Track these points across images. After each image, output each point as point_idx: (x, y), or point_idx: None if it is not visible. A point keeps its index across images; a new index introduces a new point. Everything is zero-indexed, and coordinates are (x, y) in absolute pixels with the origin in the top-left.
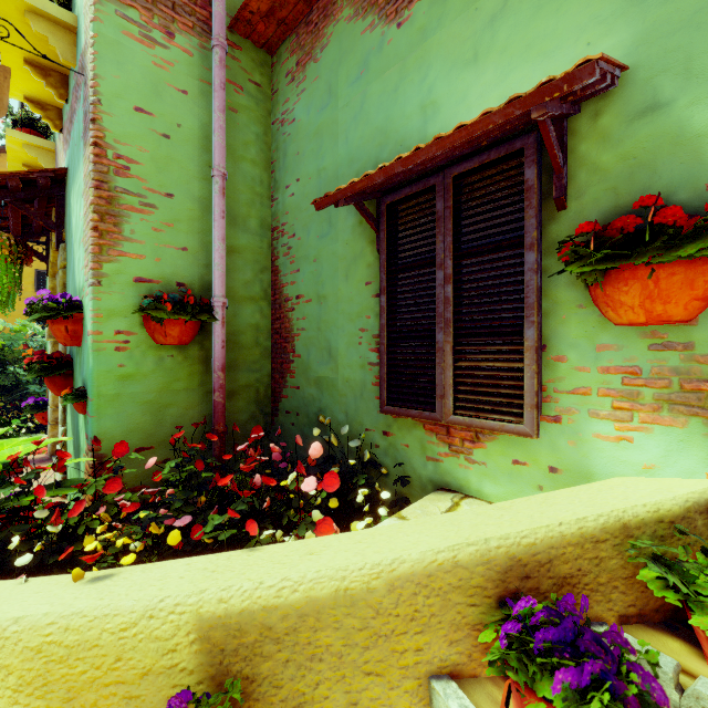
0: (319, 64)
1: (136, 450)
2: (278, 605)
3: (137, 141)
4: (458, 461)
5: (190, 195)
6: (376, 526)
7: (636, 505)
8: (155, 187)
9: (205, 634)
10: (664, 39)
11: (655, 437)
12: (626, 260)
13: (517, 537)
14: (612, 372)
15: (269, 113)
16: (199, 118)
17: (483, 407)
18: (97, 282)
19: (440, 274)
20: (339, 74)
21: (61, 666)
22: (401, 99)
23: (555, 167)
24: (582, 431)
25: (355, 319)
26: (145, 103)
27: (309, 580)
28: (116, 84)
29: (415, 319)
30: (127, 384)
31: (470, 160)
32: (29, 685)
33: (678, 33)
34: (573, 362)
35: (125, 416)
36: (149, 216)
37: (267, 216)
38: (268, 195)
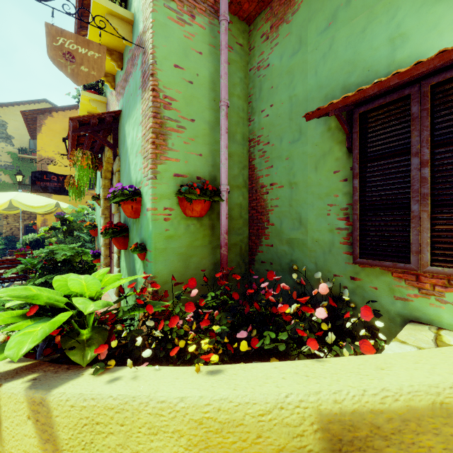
0: (290, 24)
1: (175, 284)
2: (383, 410)
3: (175, 86)
4: (428, 301)
5: (204, 119)
6: (388, 347)
7: None
8: (185, 115)
9: (325, 426)
10: None
11: None
12: None
13: None
14: None
15: (247, 63)
16: (208, 70)
17: None
18: (154, 177)
19: (416, 160)
20: (308, 28)
21: (217, 436)
22: (368, 36)
23: None
24: None
25: (324, 197)
26: (179, 62)
27: (406, 392)
28: (164, 51)
29: (387, 195)
30: (170, 242)
31: (450, 71)
32: (195, 446)
33: None
34: None
35: (169, 262)
36: (182, 134)
37: (246, 132)
38: (246, 118)
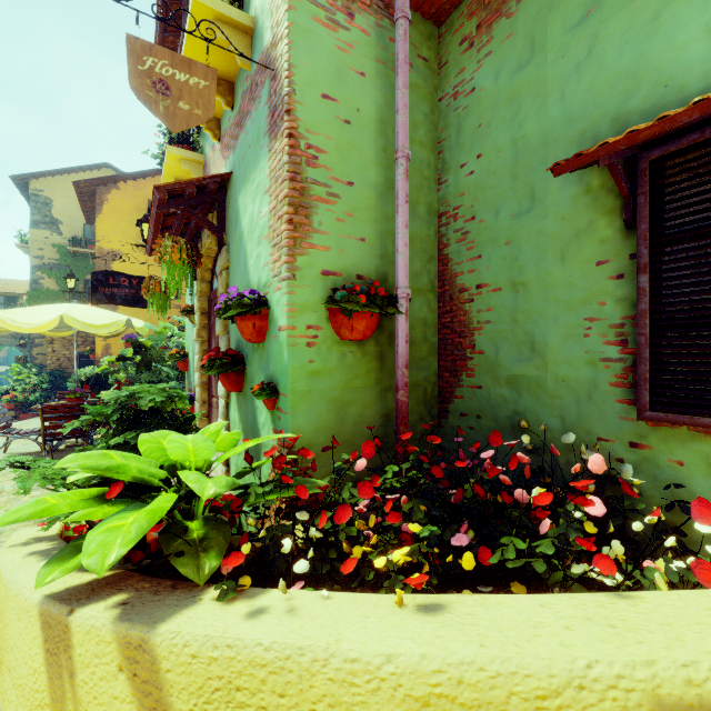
0: (514, 19)
1: (323, 449)
2: None
3: (324, 129)
4: None
5: (367, 182)
6: None
7: None
8: (338, 176)
9: None
10: None
11: None
12: None
13: None
14: None
15: (435, 89)
16: (375, 101)
17: None
18: (292, 276)
19: None
20: (548, 23)
21: None
22: (665, 27)
23: None
24: None
25: (578, 306)
26: (330, 89)
27: None
28: (307, 72)
29: (707, 300)
30: (316, 380)
31: None
32: None
33: None
34: None
35: (314, 413)
36: (334, 206)
37: (433, 201)
38: (434, 178)
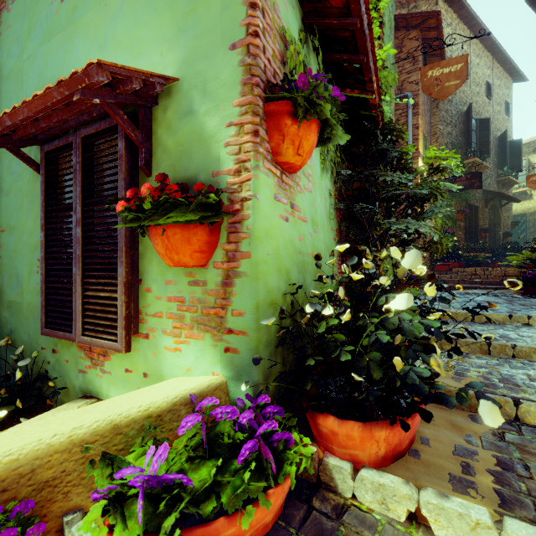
0: (10, 14)
1: None
2: None
3: None
4: (96, 372)
5: None
6: None
7: (134, 407)
8: None
9: None
10: (195, 64)
11: (191, 348)
12: (141, 221)
13: (1, 456)
14: (172, 300)
15: None
16: None
17: (99, 329)
18: None
19: (75, 218)
20: (24, 28)
21: None
22: (63, 63)
23: (136, 143)
24: (159, 345)
25: (34, 250)
26: None
27: None
28: None
29: (63, 253)
30: None
31: (91, 126)
32: None
33: (201, 62)
34: (155, 292)
35: None
36: None
37: None
38: None
